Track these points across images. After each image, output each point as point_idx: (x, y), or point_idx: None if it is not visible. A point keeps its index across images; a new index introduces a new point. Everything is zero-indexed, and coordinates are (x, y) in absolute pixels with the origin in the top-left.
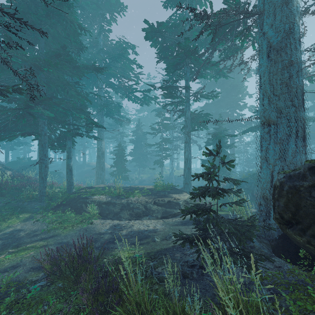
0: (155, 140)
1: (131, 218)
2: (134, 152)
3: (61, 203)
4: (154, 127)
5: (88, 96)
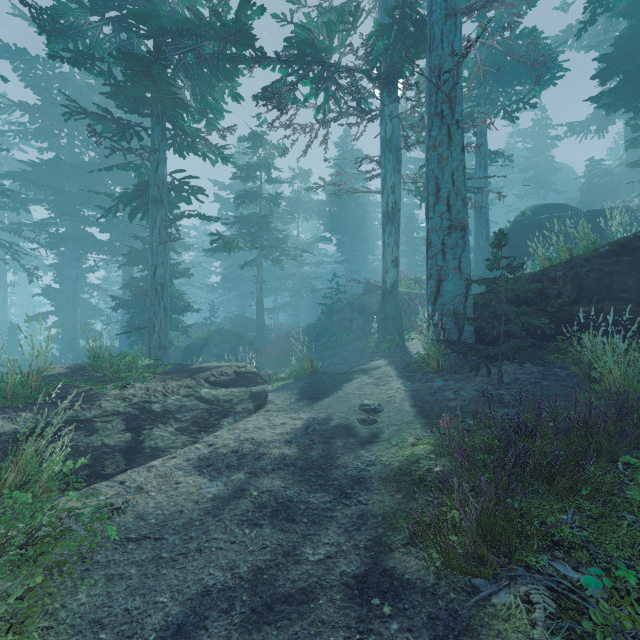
0: None
1: (197, 439)
2: None
3: None
4: None
5: None
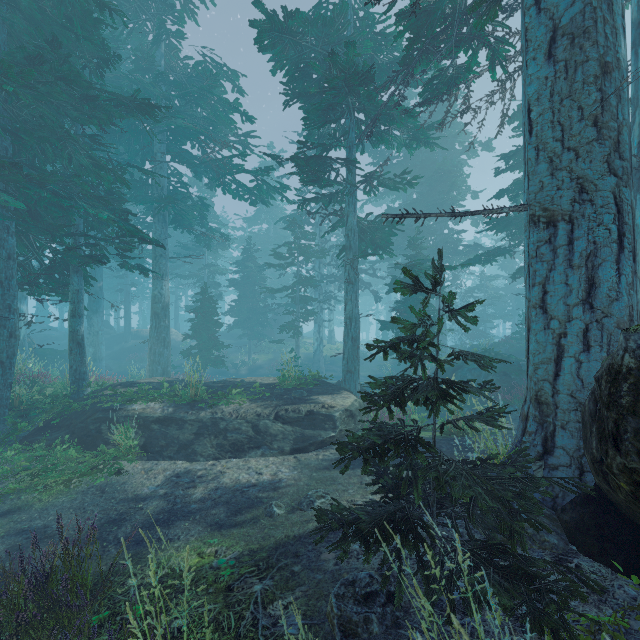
0: (284, 283)
1: (219, 456)
2: (239, 308)
3: (50, 422)
4: (280, 253)
5: (125, 173)
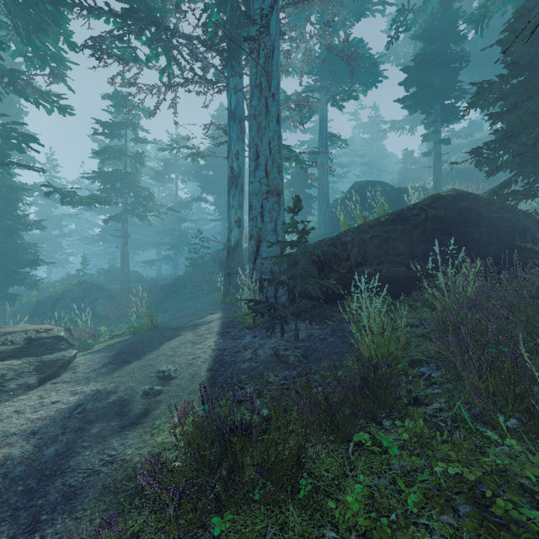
0: None
1: None
2: None
3: None
4: None
5: None
